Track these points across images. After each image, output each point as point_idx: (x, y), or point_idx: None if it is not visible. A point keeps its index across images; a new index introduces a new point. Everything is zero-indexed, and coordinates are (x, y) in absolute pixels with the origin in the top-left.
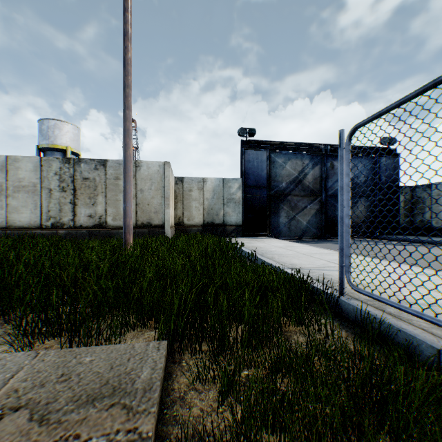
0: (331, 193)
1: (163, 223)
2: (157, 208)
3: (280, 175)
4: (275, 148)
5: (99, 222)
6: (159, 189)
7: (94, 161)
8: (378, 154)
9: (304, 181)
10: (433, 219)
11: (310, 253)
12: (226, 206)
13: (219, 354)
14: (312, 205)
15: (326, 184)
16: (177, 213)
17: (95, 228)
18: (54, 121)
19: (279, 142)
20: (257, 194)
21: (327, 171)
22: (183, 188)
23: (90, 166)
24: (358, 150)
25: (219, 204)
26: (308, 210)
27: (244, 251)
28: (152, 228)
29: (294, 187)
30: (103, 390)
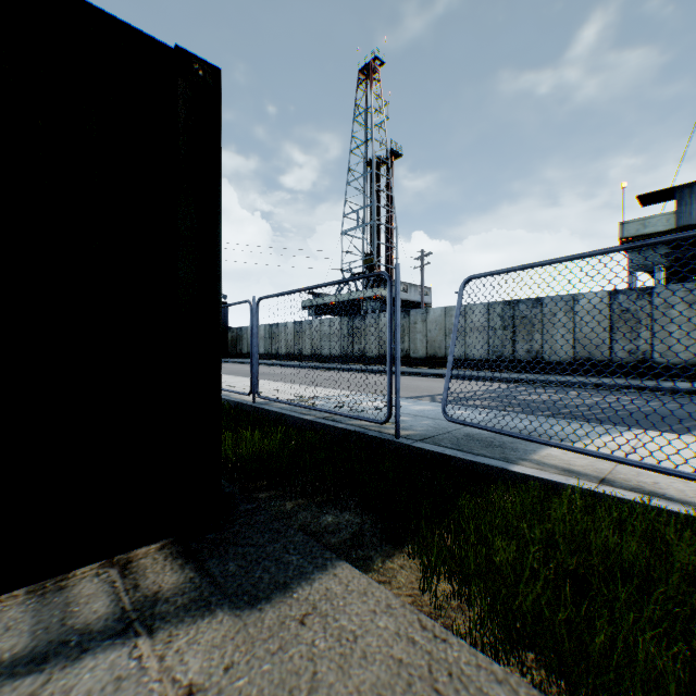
0: None
1: None
2: None
3: None
4: None
5: None
6: None
7: None
8: None
9: None
10: (243, 349)
11: None
12: None
13: None
14: None
15: None
16: None
17: None
18: None
19: None
20: None
21: None
22: None
23: None
24: None
25: None
26: None
27: None
28: None
29: None
30: None
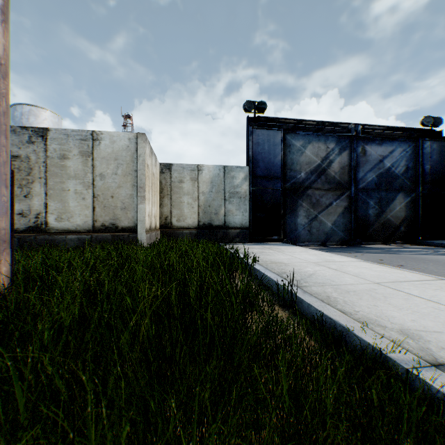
0: (362, 186)
1: (135, 224)
2: (125, 202)
3: (298, 163)
4: (291, 127)
5: (36, 223)
6: (128, 174)
7: (27, 130)
8: (421, 137)
9: (328, 170)
10: None
11: (389, 282)
12: (229, 202)
13: None
14: (338, 201)
15: (356, 175)
16: (163, 212)
17: (30, 232)
18: (29, 106)
19: (296, 120)
20: (268, 187)
21: (357, 158)
22: (171, 178)
23: (21, 137)
24: (396, 132)
25: (219, 200)
26: (333, 208)
27: (260, 273)
28: (119, 233)
29: (316, 178)
30: None
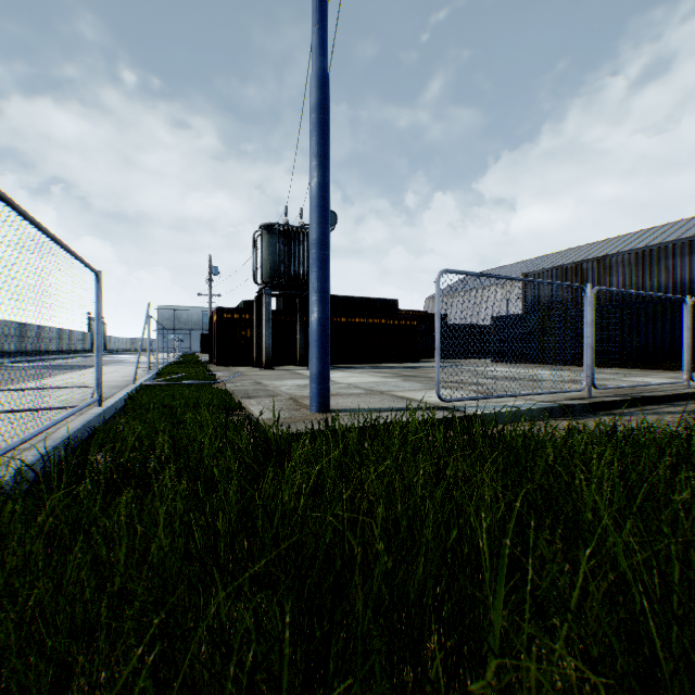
0: None
1: None
2: None
3: None
4: None
5: None
6: None
7: None
8: None
9: None
10: None
11: None
12: None
13: (238, 427)
14: None
15: None
16: None
17: None
18: None
19: None
20: None
21: None
22: None
23: None
24: None
25: None
26: None
27: None
28: None
29: None
30: (293, 423)
